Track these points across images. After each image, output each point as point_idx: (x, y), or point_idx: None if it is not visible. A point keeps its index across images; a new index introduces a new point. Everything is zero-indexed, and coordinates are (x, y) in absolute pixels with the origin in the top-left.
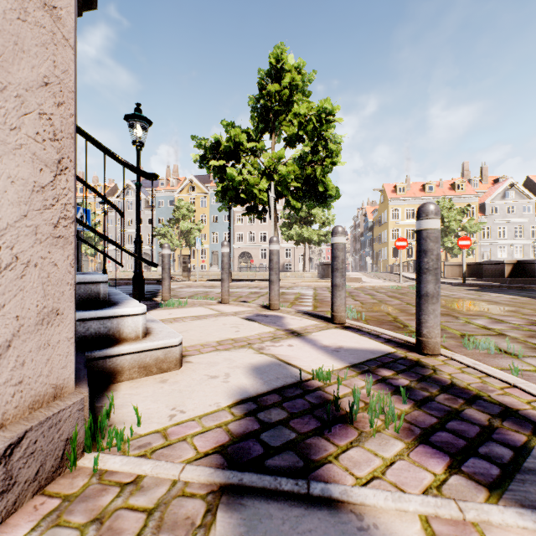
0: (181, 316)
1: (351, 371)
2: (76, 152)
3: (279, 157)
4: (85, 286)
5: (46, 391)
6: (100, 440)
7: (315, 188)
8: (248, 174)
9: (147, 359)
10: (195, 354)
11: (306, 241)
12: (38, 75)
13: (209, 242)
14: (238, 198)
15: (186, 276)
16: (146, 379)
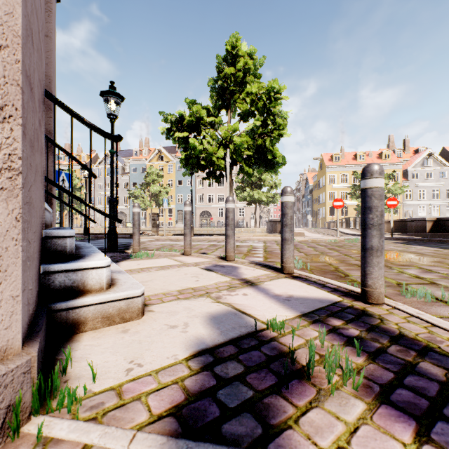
0: (148, 267)
1: (303, 320)
2: (52, 119)
3: (234, 129)
4: (52, 241)
5: None
6: (50, 402)
7: (264, 156)
8: (207, 144)
9: (110, 310)
10: (157, 303)
11: (257, 202)
12: None
13: (175, 202)
14: (199, 165)
15: (155, 231)
16: (109, 329)
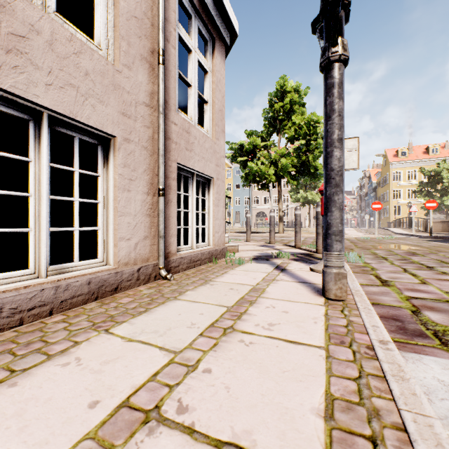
0: None
1: None
2: None
3: (281, 152)
4: None
5: (223, 244)
6: (229, 256)
7: (308, 169)
8: (261, 165)
9: (230, 248)
10: (241, 251)
11: (311, 203)
12: (222, 193)
13: (233, 204)
14: (255, 179)
15: None
16: (230, 253)
